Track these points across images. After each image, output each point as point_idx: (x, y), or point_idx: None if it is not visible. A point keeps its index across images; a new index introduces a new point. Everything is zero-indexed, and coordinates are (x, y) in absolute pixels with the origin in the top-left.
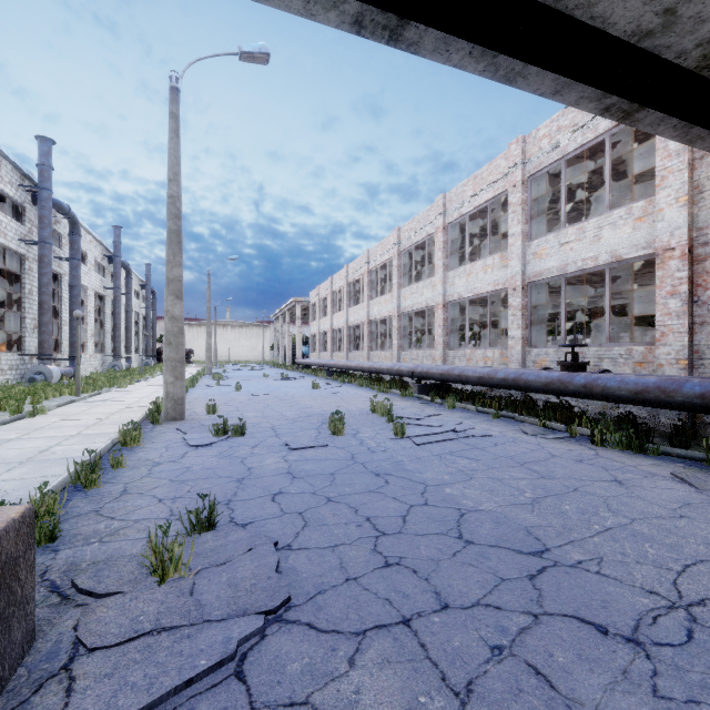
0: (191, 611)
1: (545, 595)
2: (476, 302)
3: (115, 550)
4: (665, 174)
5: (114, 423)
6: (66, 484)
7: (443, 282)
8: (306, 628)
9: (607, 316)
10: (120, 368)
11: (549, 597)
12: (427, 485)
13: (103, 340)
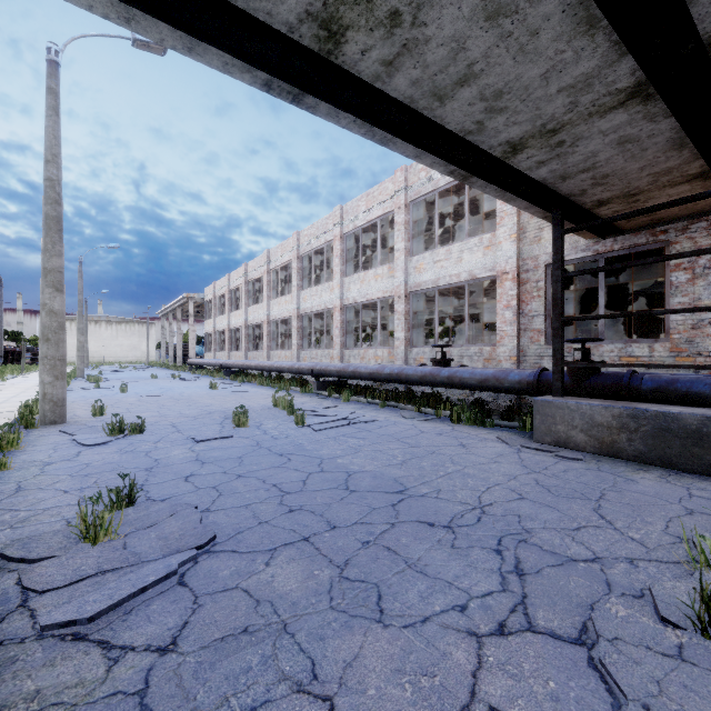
0: (129, 558)
1: (401, 513)
2: (369, 306)
3: (33, 532)
4: (503, 216)
5: None
6: None
7: (340, 287)
8: (231, 553)
9: (466, 322)
10: None
11: (403, 513)
12: (323, 459)
13: None
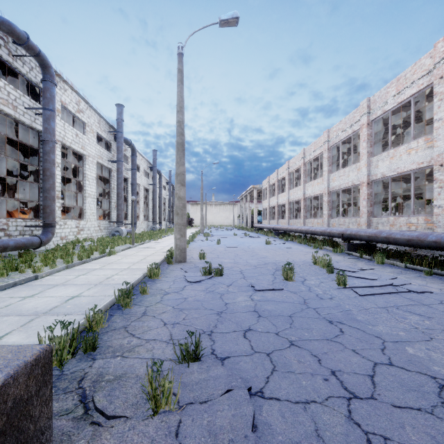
0: None
1: None
2: (396, 180)
3: (129, 367)
4: None
5: (148, 262)
6: (113, 303)
7: (367, 165)
8: None
9: None
10: (156, 229)
11: None
12: (384, 340)
13: (148, 213)
